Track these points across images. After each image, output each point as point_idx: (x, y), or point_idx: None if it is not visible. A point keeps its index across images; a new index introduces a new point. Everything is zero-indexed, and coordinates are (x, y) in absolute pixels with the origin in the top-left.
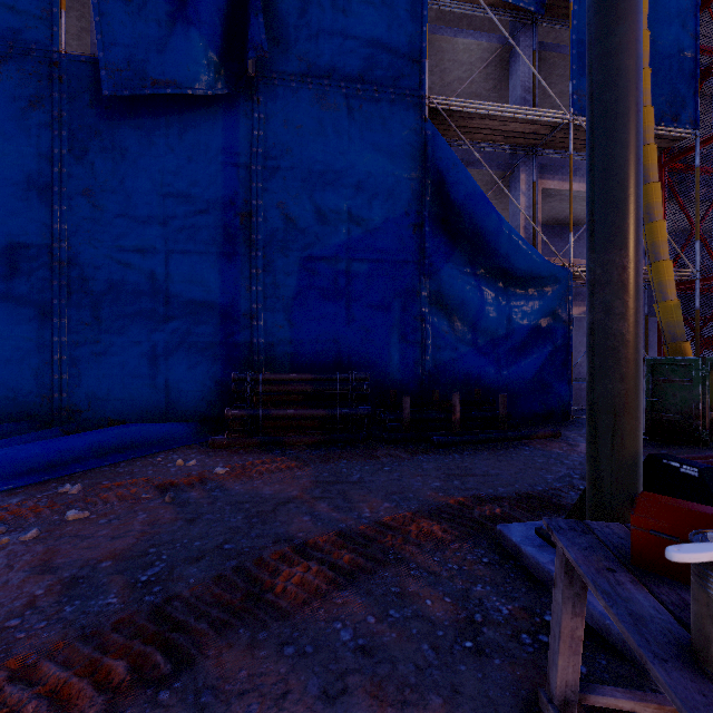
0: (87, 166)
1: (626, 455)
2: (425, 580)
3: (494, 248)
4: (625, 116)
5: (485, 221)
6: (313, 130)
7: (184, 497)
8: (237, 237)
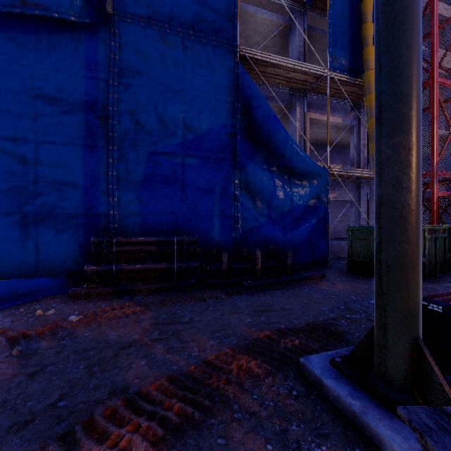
0: None
1: (412, 304)
2: (247, 425)
3: (282, 153)
4: (411, 23)
5: (276, 134)
6: (157, 60)
7: (33, 348)
8: (97, 134)
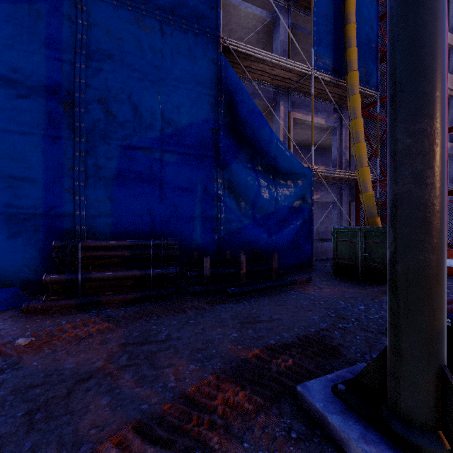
0: None
1: (437, 326)
2: None
3: (267, 151)
4: None
5: (261, 131)
6: (132, 44)
7: None
8: (61, 123)
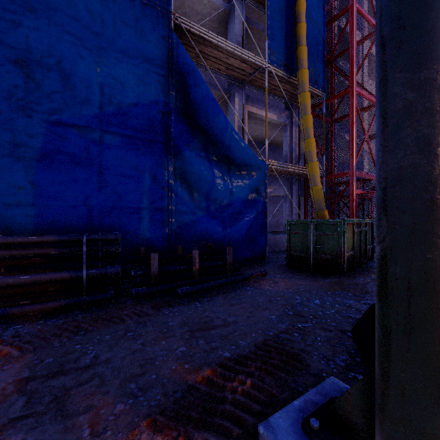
0: None
1: None
2: None
3: (221, 140)
4: None
5: (216, 118)
6: (62, 0)
7: None
8: None
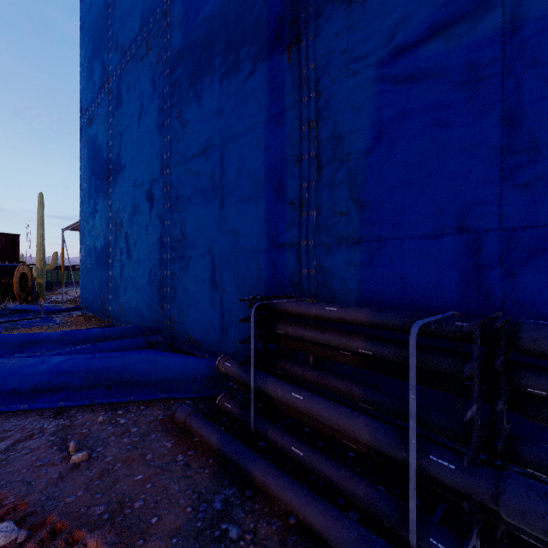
0: (179, 90)
1: None
2: None
3: None
4: None
5: None
6: None
7: None
8: (283, 87)
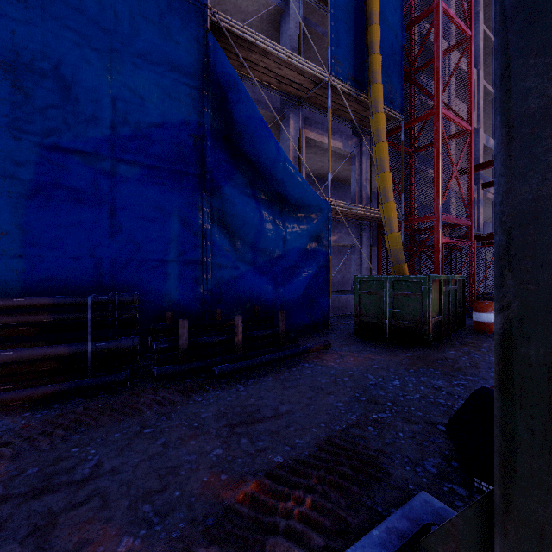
0: None
1: None
2: None
3: (272, 174)
4: None
5: (264, 145)
6: None
7: None
8: None
